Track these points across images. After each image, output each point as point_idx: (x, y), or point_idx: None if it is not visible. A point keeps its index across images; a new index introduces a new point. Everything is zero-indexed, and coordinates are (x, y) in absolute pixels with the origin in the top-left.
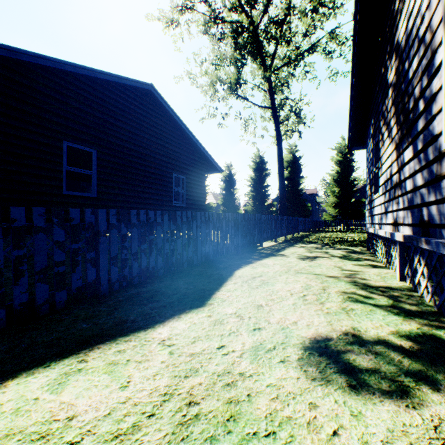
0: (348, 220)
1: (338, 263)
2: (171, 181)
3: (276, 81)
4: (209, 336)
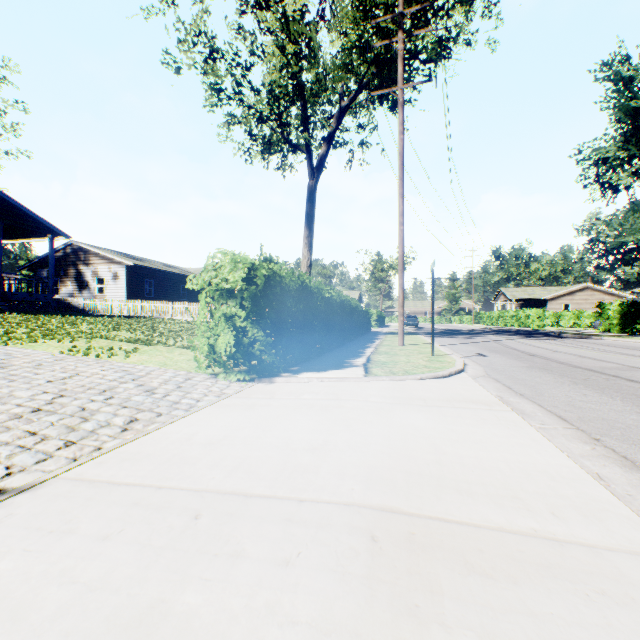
0: None
1: None
2: None
3: None
4: None
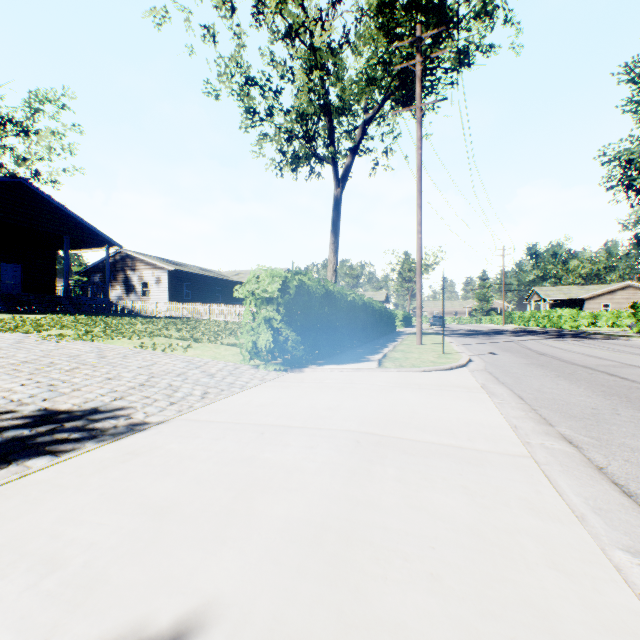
0: None
1: None
2: None
3: None
4: None
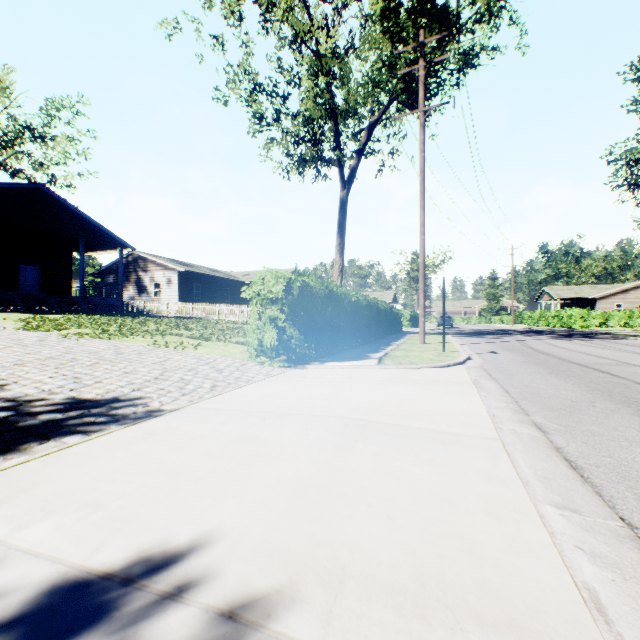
0: None
1: None
2: None
3: None
4: None
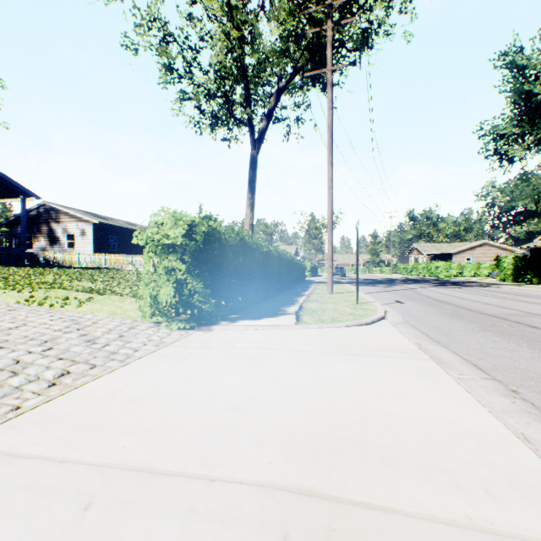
0: None
1: None
2: None
3: None
4: None
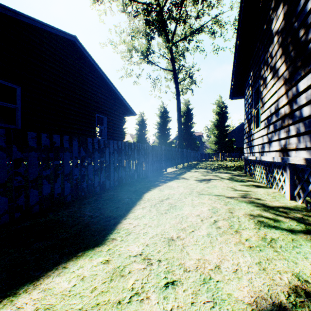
0: (224, 153)
1: (229, 184)
2: (94, 120)
3: (176, 49)
4: (98, 309)
